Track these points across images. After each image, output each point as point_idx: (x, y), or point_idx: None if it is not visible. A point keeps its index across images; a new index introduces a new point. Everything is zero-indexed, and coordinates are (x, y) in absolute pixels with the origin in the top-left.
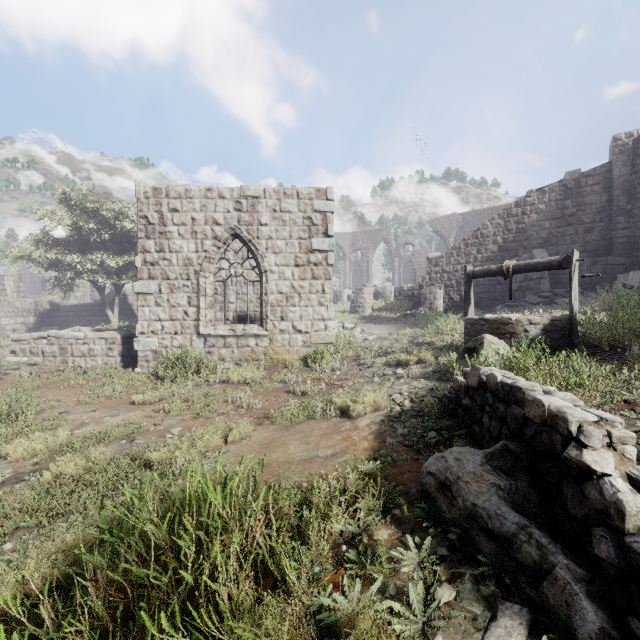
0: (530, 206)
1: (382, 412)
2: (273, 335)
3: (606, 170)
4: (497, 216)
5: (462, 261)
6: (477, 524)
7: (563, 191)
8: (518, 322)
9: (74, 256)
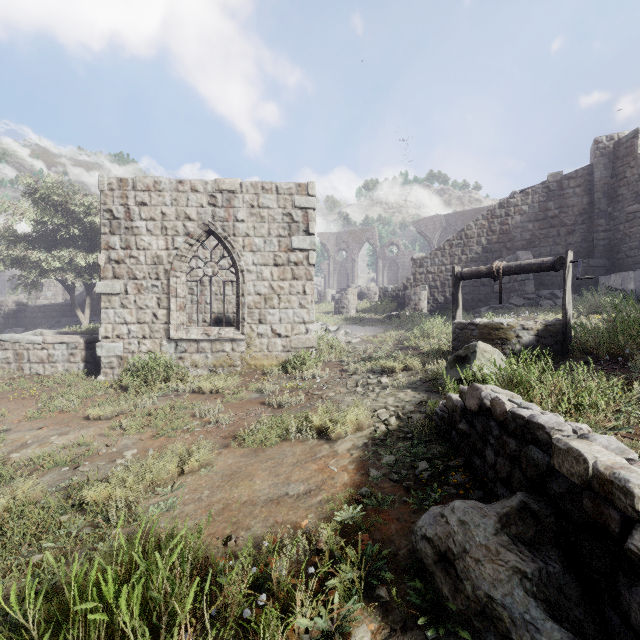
0: (514, 207)
1: (365, 432)
2: (250, 339)
3: (587, 172)
4: (481, 217)
5: (447, 262)
6: (494, 628)
7: (546, 193)
8: (510, 327)
9: (39, 253)
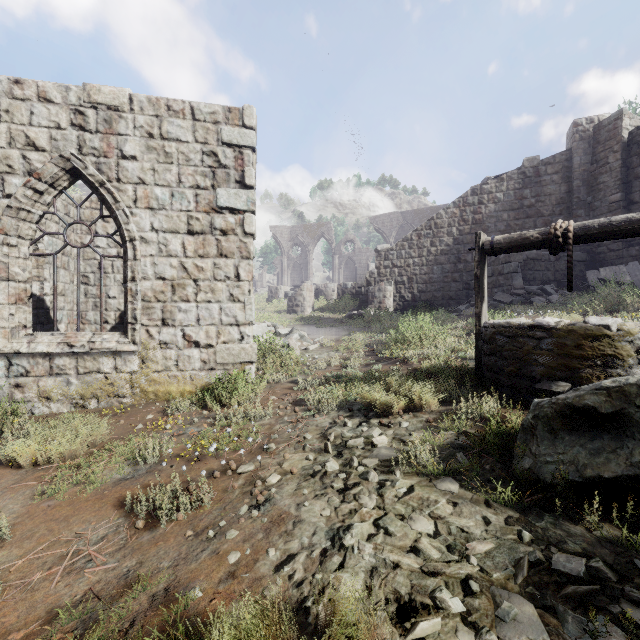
0: (487, 194)
1: None
2: (147, 351)
3: (566, 158)
4: (452, 204)
5: (414, 254)
6: None
7: (522, 179)
8: (624, 334)
9: None
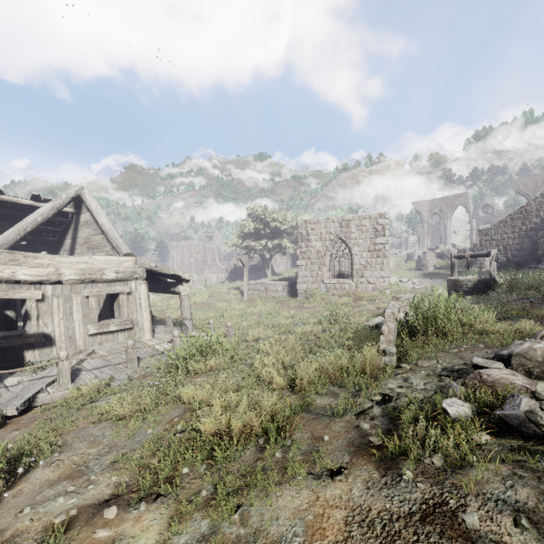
0: None
1: None
2: (357, 284)
3: None
4: (539, 196)
5: (508, 231)
6: None
7: None
8: (463, 281)
9: (255, 243)
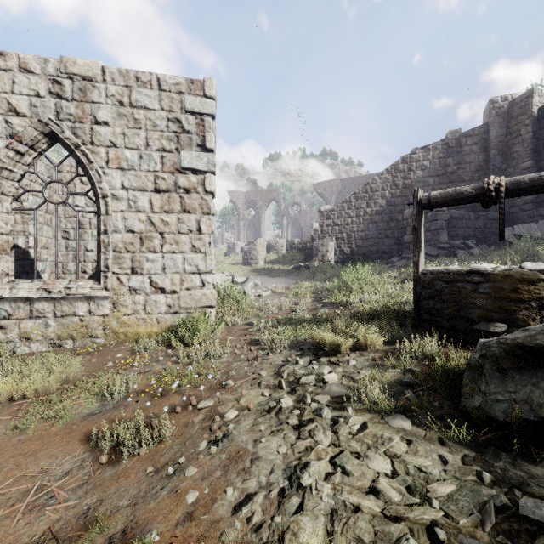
0: (416, 163)
1: None
2: (118, 296)
3: (483, 131)
4: (385, 171)
5: (353, 214)
6: None
7: (445, 149)
8: None
9: None
